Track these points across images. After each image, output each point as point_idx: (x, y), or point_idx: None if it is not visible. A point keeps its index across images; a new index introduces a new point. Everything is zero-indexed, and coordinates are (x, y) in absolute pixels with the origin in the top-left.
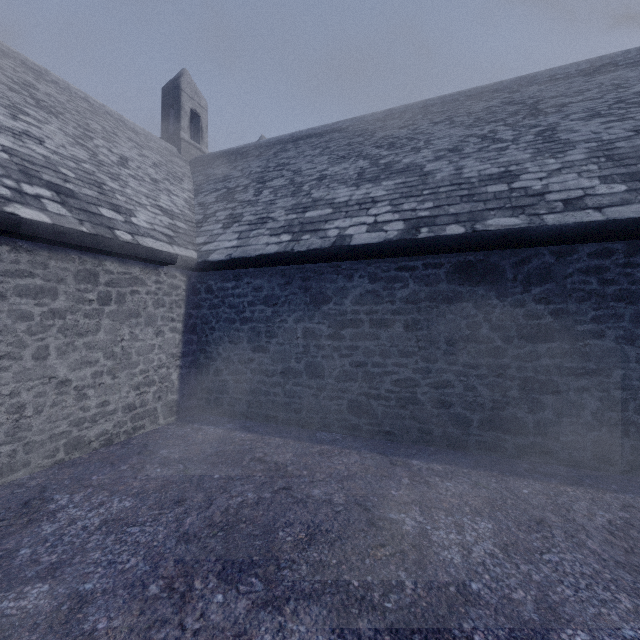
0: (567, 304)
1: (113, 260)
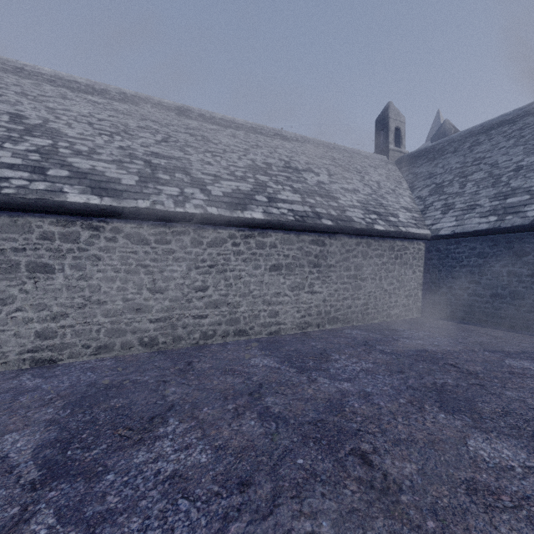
0: None
1: (398, 240)
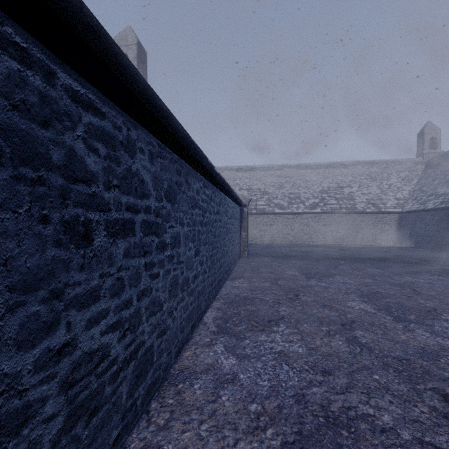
0: None
1: (381, 214)
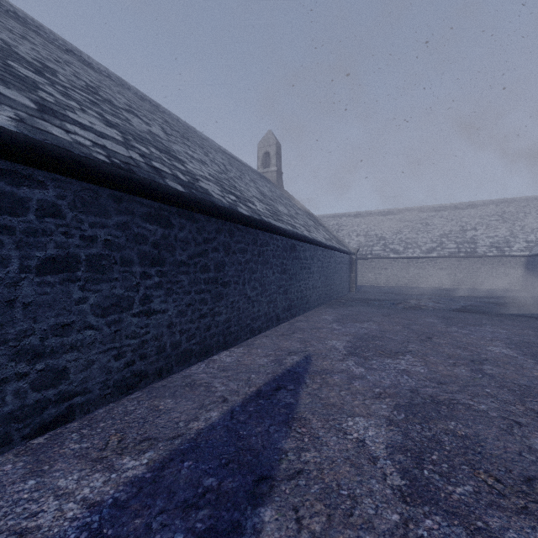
0: None
1: (504, 258)
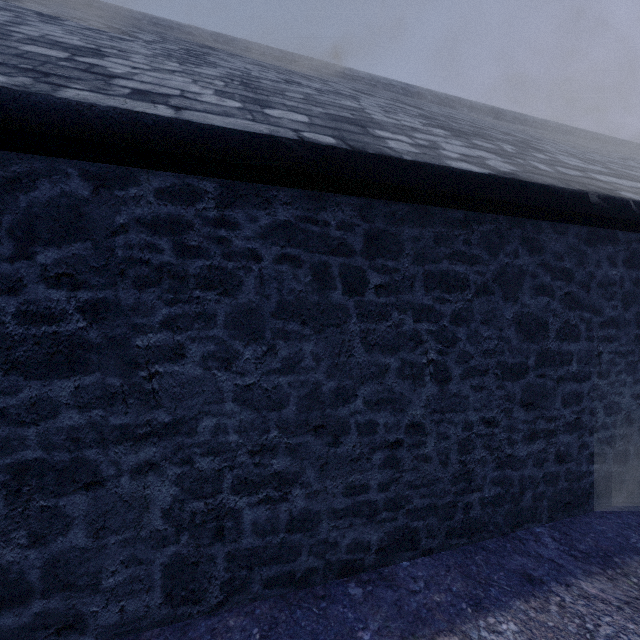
0: (117, 290)
1: None
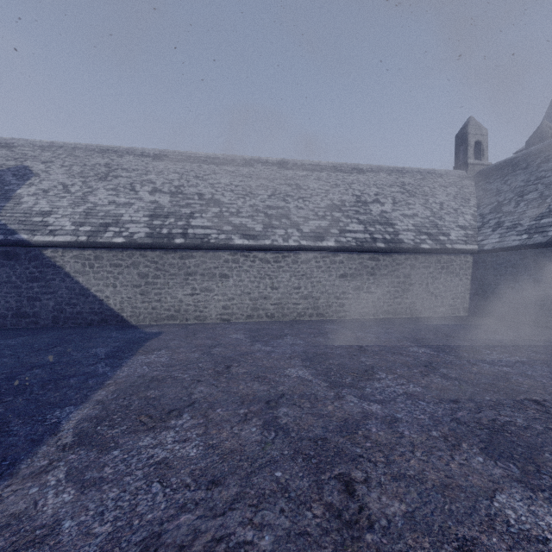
0: None
1: (445, 255)
